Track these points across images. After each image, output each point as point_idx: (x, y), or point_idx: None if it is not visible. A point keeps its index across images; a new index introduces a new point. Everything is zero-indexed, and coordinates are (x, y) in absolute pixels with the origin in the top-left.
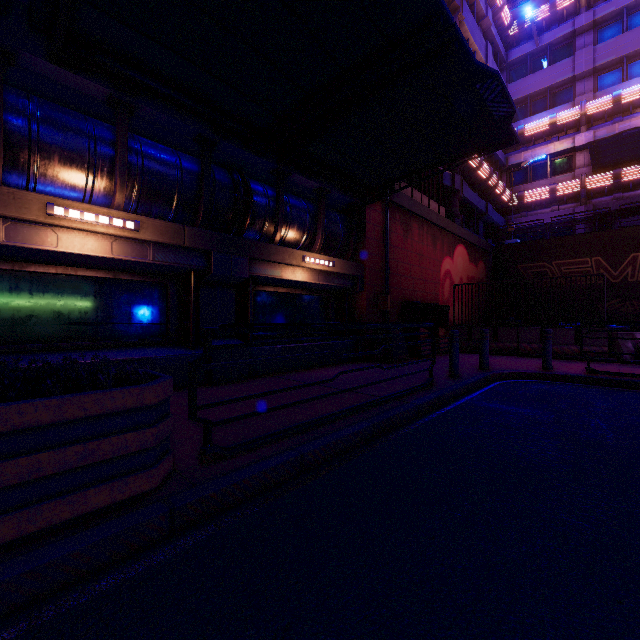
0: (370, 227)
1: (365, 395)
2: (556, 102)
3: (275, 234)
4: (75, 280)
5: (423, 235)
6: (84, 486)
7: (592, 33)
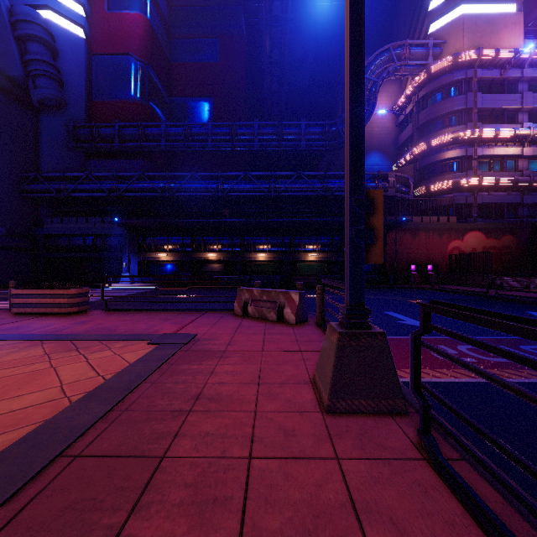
0: (390, 240)
1: None
2: None
3: None
4: (311, 264)
5: (429, 235)
6: (310, 283)
7: None
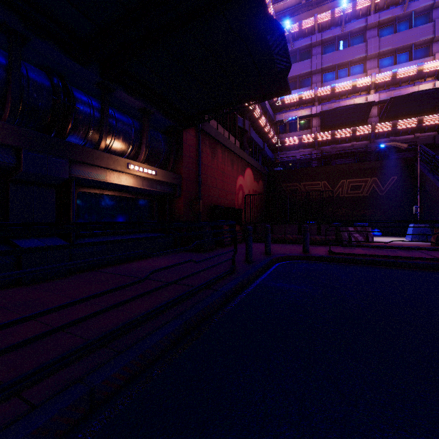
0: (186, 147)
1: (180, 285)
2: (302, 85)
3: (100, 141)
4: None
5: (225, 158)
6: None
7: (320, 47)
